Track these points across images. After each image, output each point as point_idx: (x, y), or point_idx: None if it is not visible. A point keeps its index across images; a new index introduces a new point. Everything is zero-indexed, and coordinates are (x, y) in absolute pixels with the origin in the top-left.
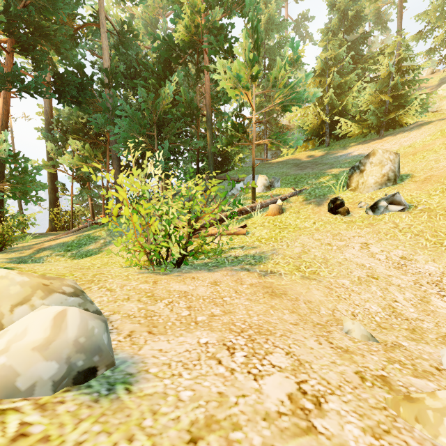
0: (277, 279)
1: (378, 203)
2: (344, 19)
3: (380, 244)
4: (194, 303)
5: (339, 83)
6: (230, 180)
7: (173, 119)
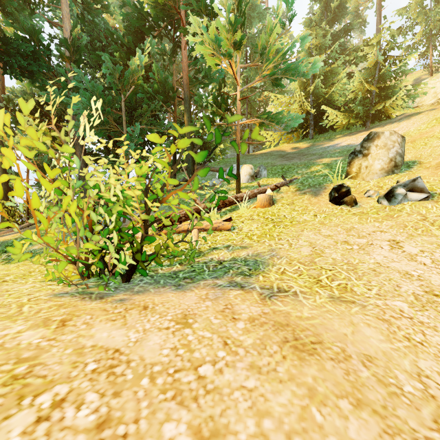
0: (294, 305)
1: (394, 191)
2: (327, 11)
3: (413, 241)
4: (124, 398)
5: (324, 73)
6: (210, 170)
7: (145, 99)
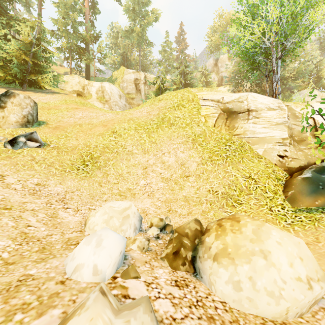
0: None
1: (17, 139)
2: None
3: (17, 174)
4: None
5: None
6: None
7: None
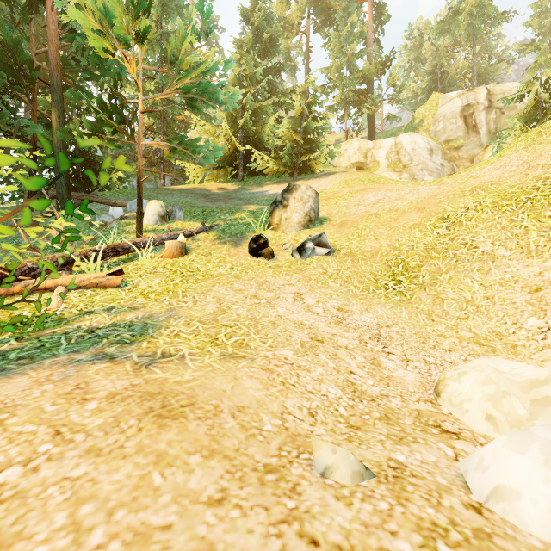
0: (176, 370)
1: (305, 245)
2: (258, 40)
3: (313, 293)
4: None
5: (254, 109)
6: (101, 202)
7: None
